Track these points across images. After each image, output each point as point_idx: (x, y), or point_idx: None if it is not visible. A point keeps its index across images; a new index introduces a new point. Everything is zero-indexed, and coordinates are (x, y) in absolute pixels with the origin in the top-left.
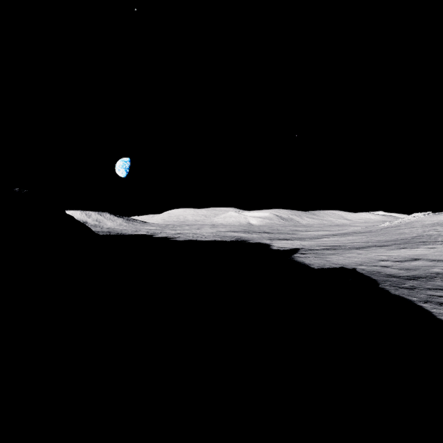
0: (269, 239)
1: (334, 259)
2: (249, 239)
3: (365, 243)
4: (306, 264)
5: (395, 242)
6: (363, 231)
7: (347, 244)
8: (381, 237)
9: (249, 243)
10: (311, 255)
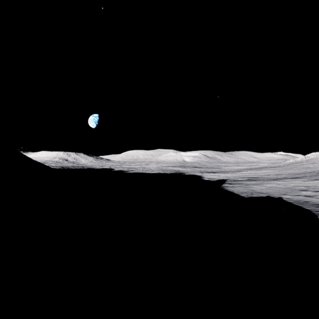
0: (200, 172)
1: (258, 189)
2: (185, 172)
3: (280, 176)
4: (236, 193)
5: (305, 175)
6: (273, 166)
7: (264, 176)
8: (290, 170)
9: (185, 175)
10: (237, 185)
